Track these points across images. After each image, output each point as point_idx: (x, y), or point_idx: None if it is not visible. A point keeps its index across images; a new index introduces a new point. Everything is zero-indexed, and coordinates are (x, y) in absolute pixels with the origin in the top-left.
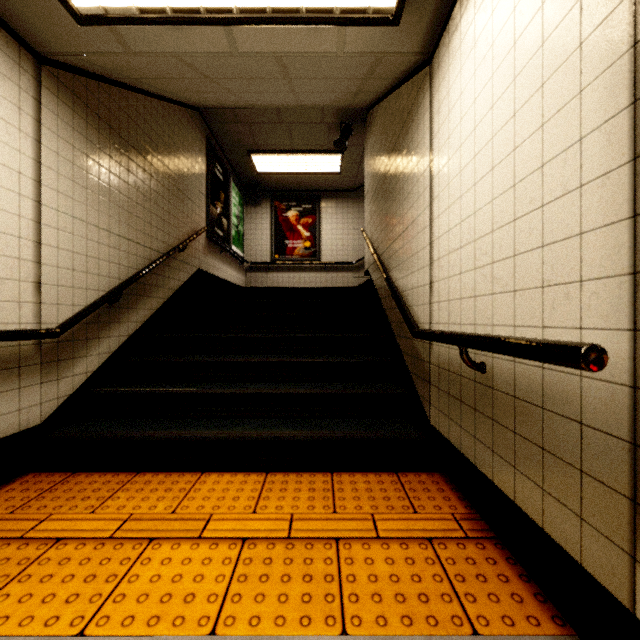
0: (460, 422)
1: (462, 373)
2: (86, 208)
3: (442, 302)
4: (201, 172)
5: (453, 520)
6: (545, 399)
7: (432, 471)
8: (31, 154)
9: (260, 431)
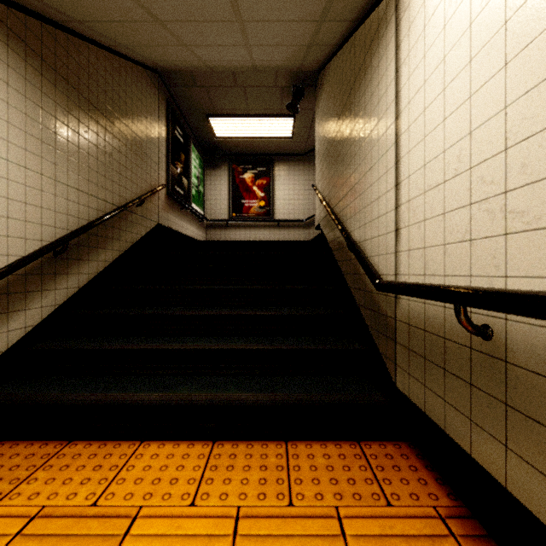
0: (444, 395)
1: (447, 335)
2: (25, 153)
3: (414, 250)
4: (161, 132)
5: (438, 518)
6: None
7: (398, 439)
8: None
9: (207, 393)
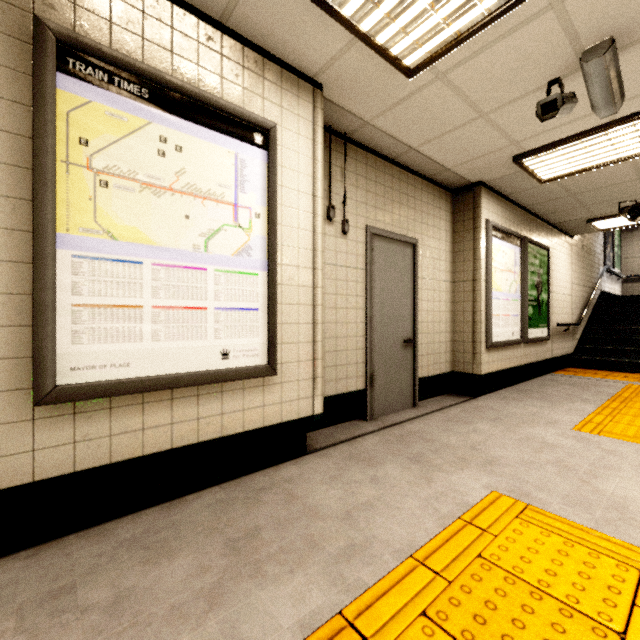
0: None
1: None
2: (577, 279)
3: None
4: (601, 233)
5: None
6: None
7: None
8: (571, 269)
9: None
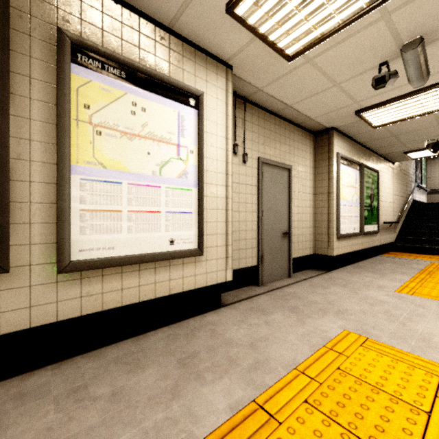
0: None
1: None
2: (397, 192)
3: None
4: (413, 161)
5: None
6: None
7: None
8: (393, 185)
9: None
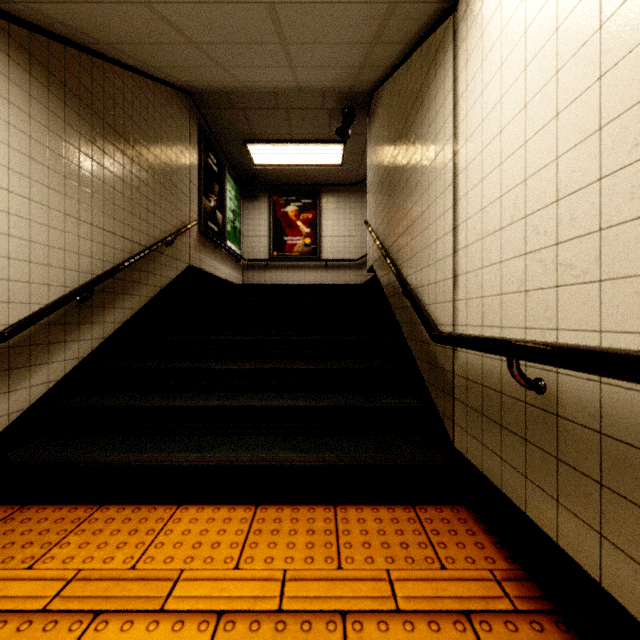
0: (500, 452)
1: (504, 390)
2: (48, 190)
3: (472, 299)
4: (192, 161)
5: (493, 581)
6: None
7: (456, 504)
8: None
9: (249, 454)
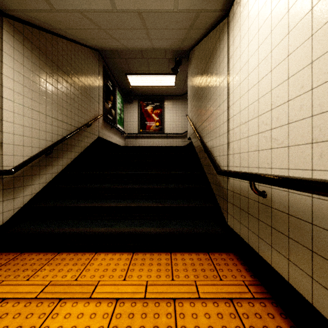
0: (248, 226)
1: (249, 196)
2: (31, 101)
3: (235, 154)
4: (100, 84)
5: (244, 285)
6: (314, 218)
7: (229, 252)
8: None
9: (129, 228)
